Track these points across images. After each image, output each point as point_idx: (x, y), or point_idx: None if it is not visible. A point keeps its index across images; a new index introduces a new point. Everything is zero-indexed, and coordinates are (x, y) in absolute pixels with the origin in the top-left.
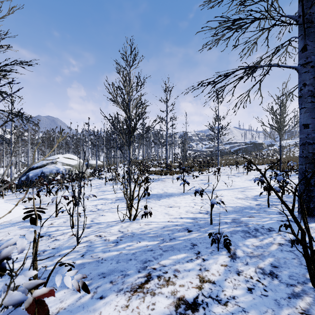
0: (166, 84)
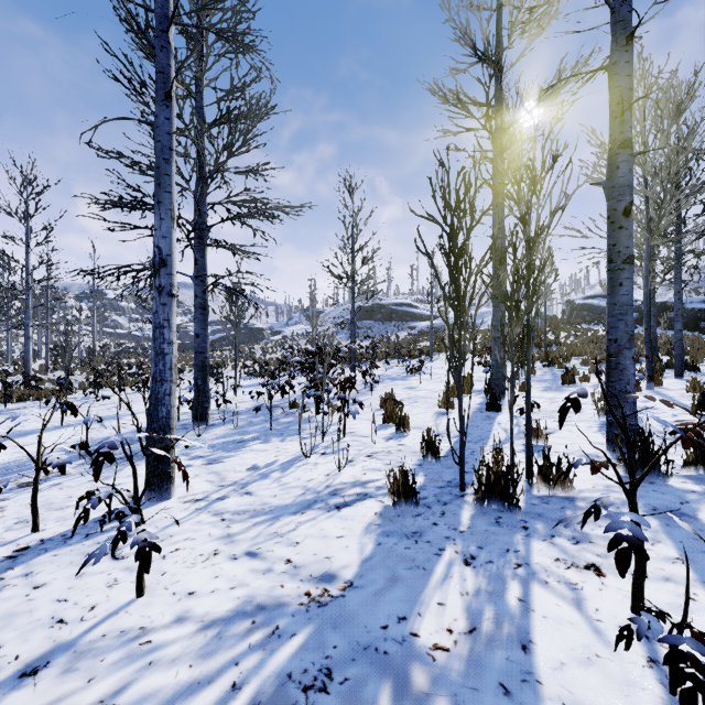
0: (24, 175)
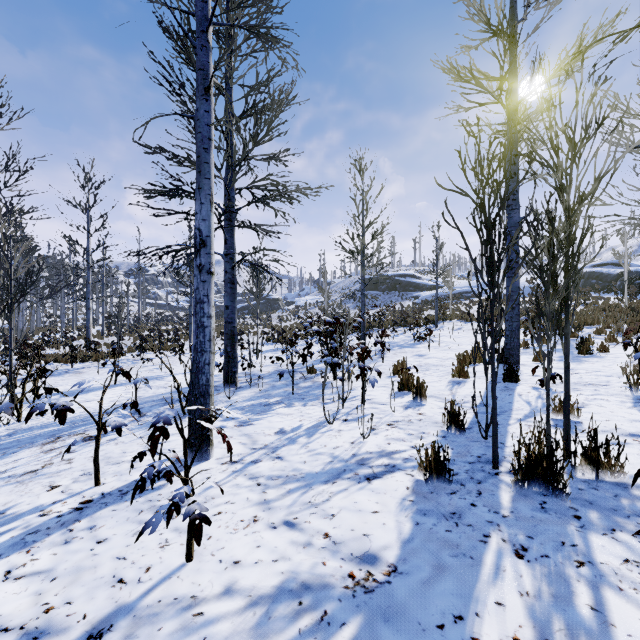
0: (86, 173)
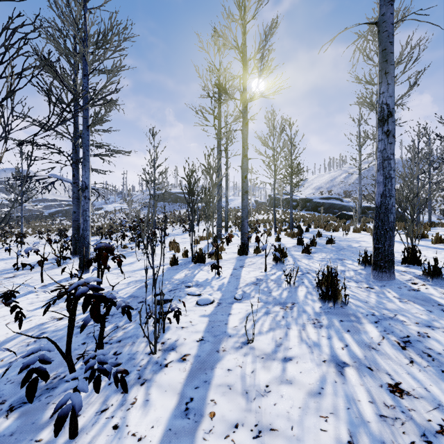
0: None
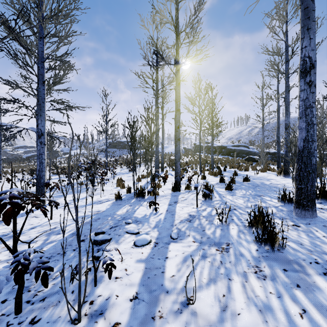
0: None
